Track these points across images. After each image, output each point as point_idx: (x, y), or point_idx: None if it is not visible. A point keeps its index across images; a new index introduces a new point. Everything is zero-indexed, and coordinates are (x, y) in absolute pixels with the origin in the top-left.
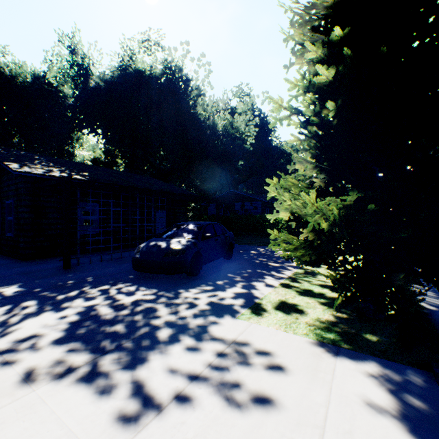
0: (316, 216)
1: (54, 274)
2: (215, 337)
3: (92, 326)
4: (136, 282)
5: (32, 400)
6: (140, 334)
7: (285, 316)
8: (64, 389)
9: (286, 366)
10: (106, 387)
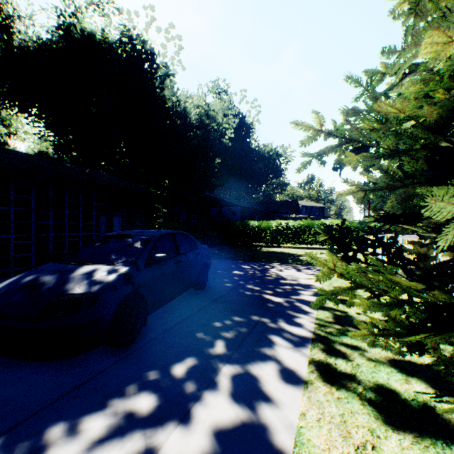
0: None
1: None
2: None
3: None
4: None
5: None
6: None
7: None
8: None
9: None
10: None
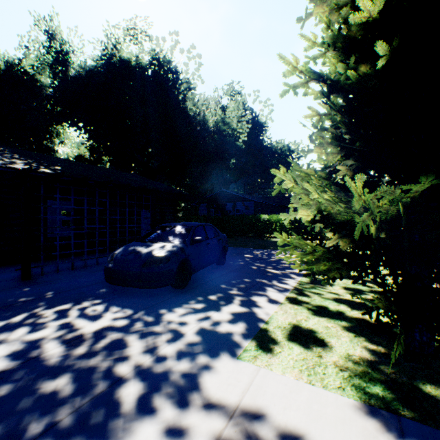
0: (364, 215)
1: (6, 288)
2: (207, 400)
3: (22, 380)
4: (107, 298)
5: None
6: (91, 397)
7: (304, 352)
8: None
9: None
10: None
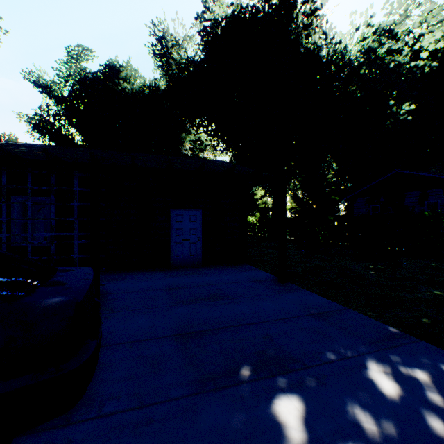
0: None
1: None
2: None
3: None
4: None
5: None
6: None
7: None
8: None
9: None
10: None
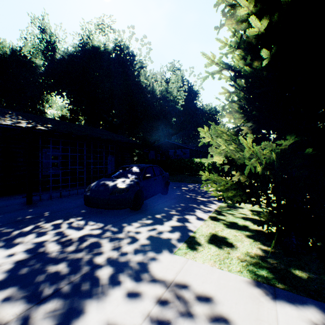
0: (253, 160)
1: (16, 209)
2: (153, 277)
3: (36, 265)
4: (86, 216)
5: None
6: (81, 275)
7: (218, 251)
8: None
9: (227, 315)
10: None
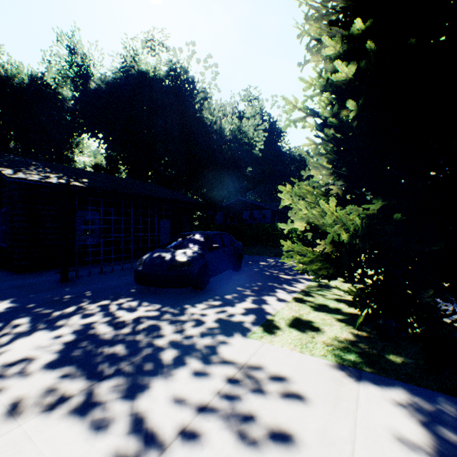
0: (336, 226)
1: (50, 288)
2: (224, 360)
3: (90, 347)
4: (138, 296)
5: (17, 438)
6: (142, 356)
7: (300, 335)
8: (55, 423)
9: (304, 394)
10: (103, 420)
